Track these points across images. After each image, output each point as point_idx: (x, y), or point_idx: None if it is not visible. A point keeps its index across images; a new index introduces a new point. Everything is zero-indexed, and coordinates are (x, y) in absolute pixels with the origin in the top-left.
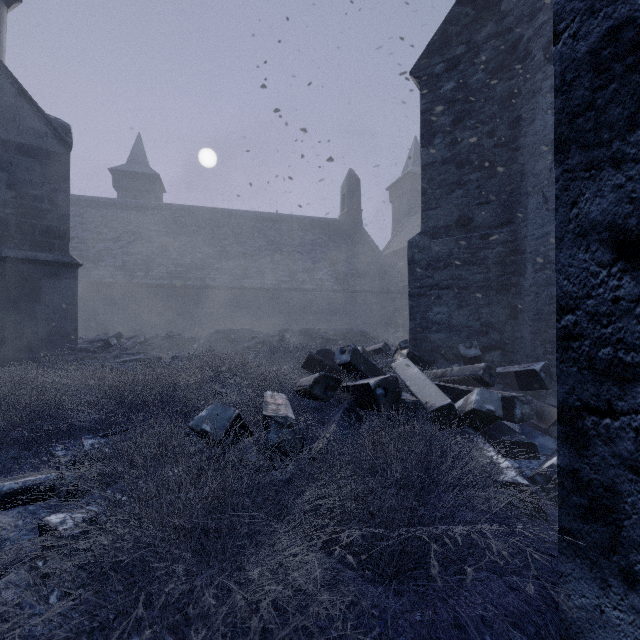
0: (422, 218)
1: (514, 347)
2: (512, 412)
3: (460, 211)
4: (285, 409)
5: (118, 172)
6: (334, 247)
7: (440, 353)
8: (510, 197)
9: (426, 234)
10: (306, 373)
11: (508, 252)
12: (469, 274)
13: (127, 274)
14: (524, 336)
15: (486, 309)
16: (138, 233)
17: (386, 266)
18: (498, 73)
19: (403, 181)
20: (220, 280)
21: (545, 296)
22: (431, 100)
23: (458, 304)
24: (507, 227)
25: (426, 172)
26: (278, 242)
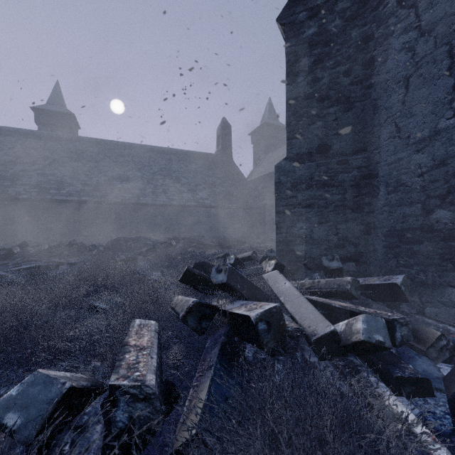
0: (287, 145)
1: (367, 258)
2: (393, 336)
3: (320, 140)
4: (146, 361)
5: (39, 110)
6: (211, 174)
7: (303, 263)
8: (363, 128)
9: (291, 159)
10: (182, 290)
11: (362, 176)
12: (328, 194)
13: (41, 191)
14: (377, 249)
15: (343, 225)
16: (52, 158)
17: (250, 189)
18: (353, 20)
19: (261, 129)
20: (121, 197)
21: (398, 215)
22: (295, 43)
23: (319, 220)
24: (361, 154)
25: (291, 106)
26: (169, 169)
